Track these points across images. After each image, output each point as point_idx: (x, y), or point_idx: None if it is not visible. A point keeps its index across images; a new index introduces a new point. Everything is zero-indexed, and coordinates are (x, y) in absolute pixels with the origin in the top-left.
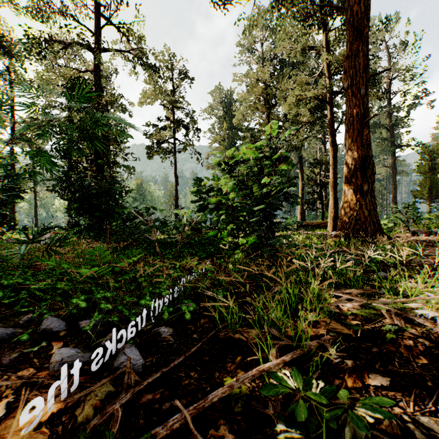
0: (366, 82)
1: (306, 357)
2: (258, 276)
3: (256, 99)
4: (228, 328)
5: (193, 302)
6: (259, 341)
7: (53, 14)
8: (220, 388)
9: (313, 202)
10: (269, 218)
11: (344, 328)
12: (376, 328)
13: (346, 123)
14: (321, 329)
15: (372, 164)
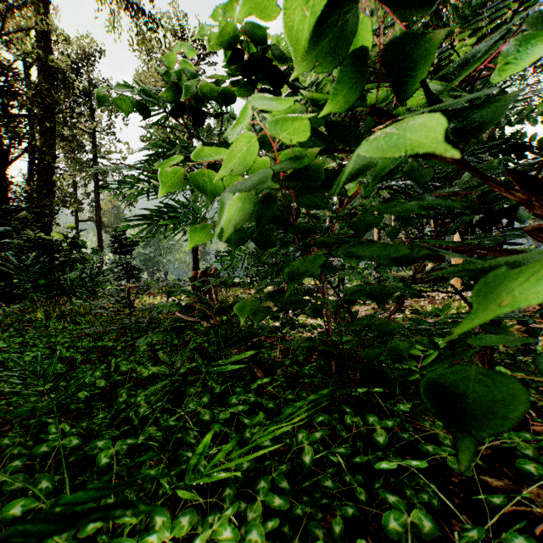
0: None
1: None
2: None
3: None
4: None
5: None
6: None
7: None
8: None
9: None
10: None
11: None
12: None
13: None
14: None
15: None
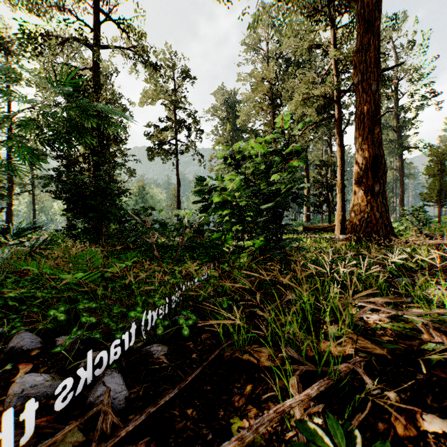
0: (377, 77)
1: (336, 388)
2: (267, 282)
3: (260, 98)
4: (234, 345)
5: (193, 312)
6: (276, 370)
7: (49, 9)
8: (226, 441)
9: (320, 205)
10: (278, 219)
11: (376, 347)
12: (414, 346)
13: (355, 120)
14: (347, 348)
15: (384, 164)
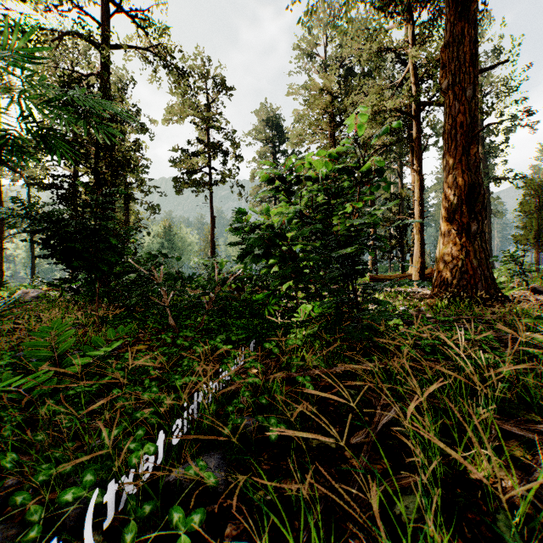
0: (475, 80)
1: None
2: (339, 373)
3: (316, 114)
4: None
5: (213, 454)
6: None
7: None
8: None
9: (391, 249)
10: None
11: None
12: None
13: (445, 137)
14: None
15: (483, 195)
